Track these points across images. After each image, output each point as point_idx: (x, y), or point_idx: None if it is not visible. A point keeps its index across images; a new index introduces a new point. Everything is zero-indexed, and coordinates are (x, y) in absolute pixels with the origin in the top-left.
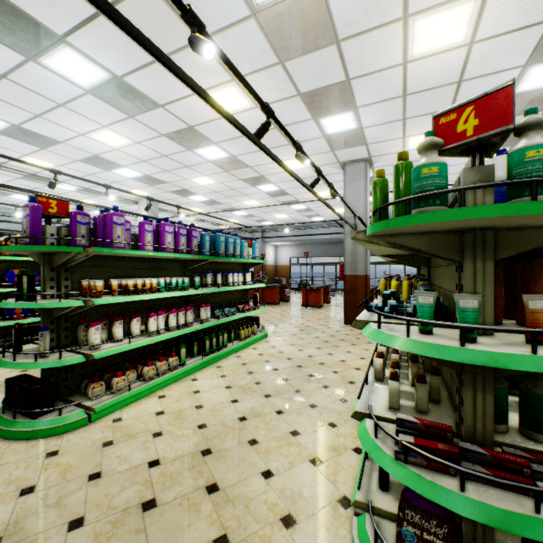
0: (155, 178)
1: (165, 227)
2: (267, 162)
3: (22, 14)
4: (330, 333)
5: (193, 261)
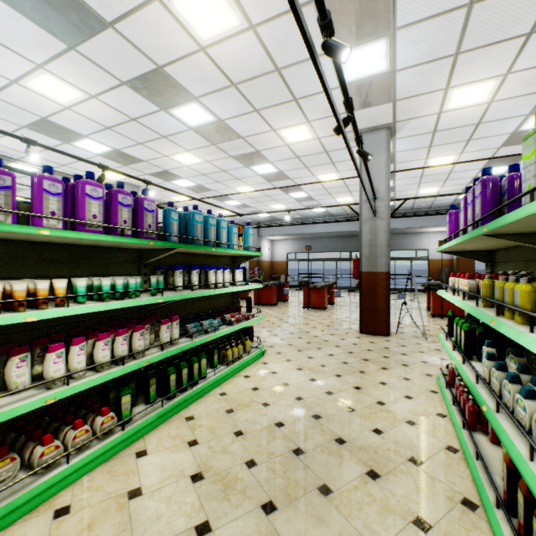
0: (128, 155)
1: (85, 188)
2: (264, 130)
3: None
4: (346, 348)
5: (151, 251)
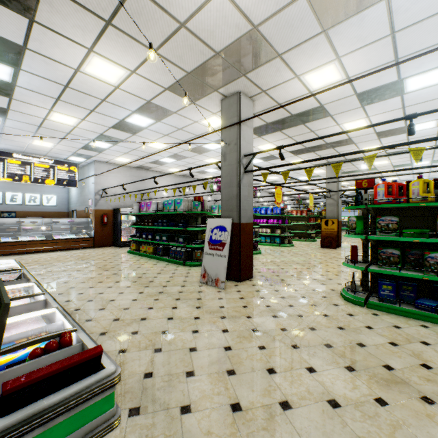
0: None
1: None
2: None
3: (402, 164)
4: None
5: None
